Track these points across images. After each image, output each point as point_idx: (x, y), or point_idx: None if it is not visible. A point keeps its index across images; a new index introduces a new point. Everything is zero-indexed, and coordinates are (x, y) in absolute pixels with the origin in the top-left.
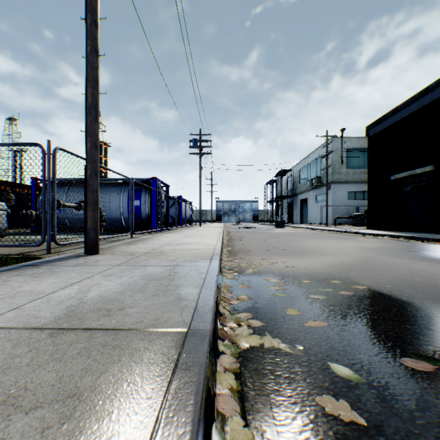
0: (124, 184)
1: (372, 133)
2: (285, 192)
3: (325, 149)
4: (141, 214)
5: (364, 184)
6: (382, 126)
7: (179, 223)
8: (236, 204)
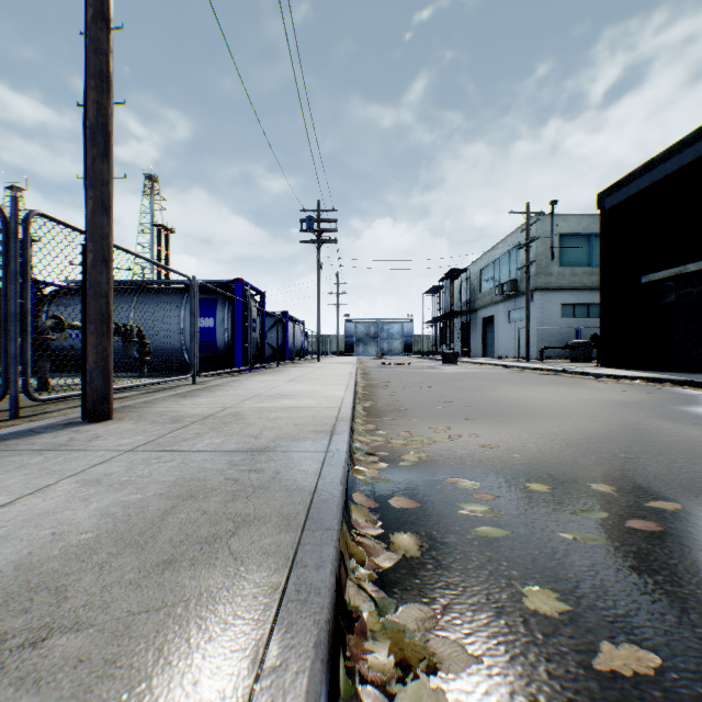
0: (188, 291)
1: (611, 204)
2: (457, 306)
3: (524, 235)
4: (216, 342)
5: (589, 292)
6: (629, 191)
7: (284, 357)
8: (377, 326)
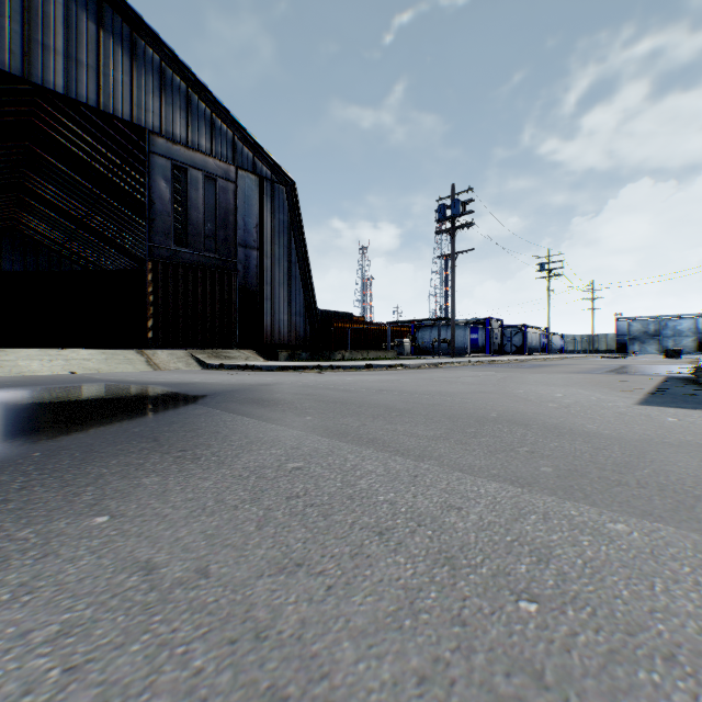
0: (467, 323)
1: None
2: None
3: None
4: (478, 344)
5: None
6: None
7: (523, 352)
8: (656, 323)
